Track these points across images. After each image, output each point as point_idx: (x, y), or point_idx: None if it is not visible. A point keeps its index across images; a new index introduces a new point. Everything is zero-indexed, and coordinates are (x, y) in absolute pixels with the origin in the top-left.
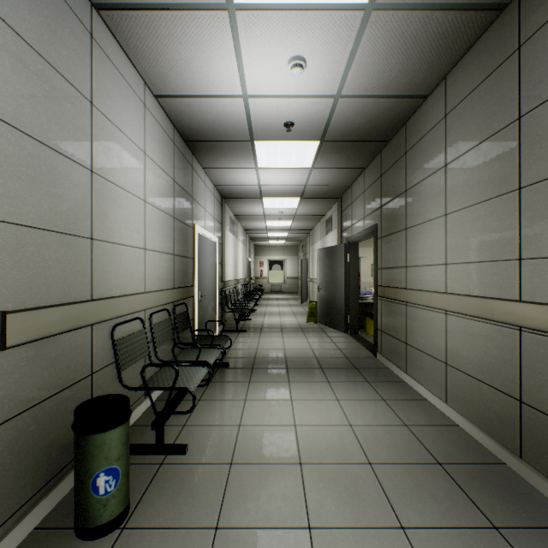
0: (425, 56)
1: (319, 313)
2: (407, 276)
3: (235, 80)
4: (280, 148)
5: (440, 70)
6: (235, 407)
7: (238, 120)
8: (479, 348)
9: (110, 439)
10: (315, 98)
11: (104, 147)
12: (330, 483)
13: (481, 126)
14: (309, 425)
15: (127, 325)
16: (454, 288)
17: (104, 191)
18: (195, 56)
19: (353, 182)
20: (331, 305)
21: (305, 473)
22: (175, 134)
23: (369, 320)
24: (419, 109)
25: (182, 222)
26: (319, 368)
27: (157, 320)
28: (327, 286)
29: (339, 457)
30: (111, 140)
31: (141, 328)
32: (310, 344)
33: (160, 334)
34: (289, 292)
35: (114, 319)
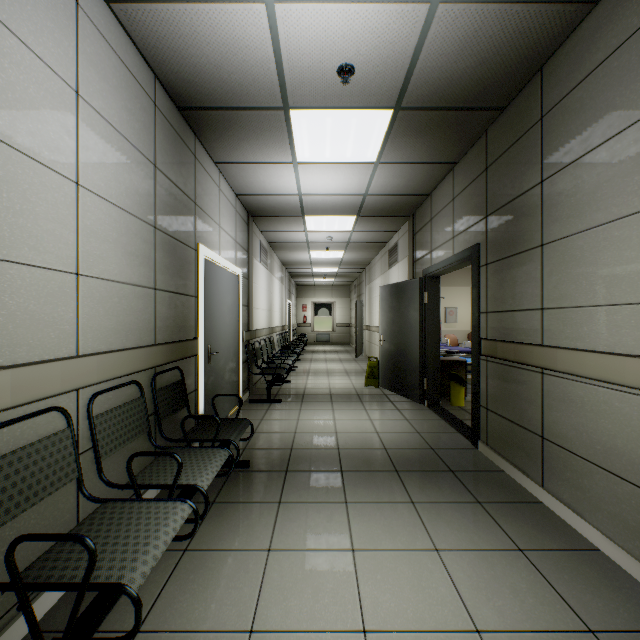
0: None
1: (382, 374)
2: (544, 325)
3: None
4: (330, 124)
5: None
6: (247, 570)
7: (260, 60)
8: None
9: None
10: (395, 2)
11: None
12: None
13: None
14: (393, 633)
15: (17, 428)
16: None
17: None
18: None
19: (433, 190)
20: (400, 363)
21: None
22: (159, 91)
23: (455, 386)
24: (574, 32)
25: (174, 237)
26: (393, 471)
27: (112, 404)
28: (394, 337)
29: None
30: None
31: (67, 425)
32: (373, 423)
33: (114, 430)
34: (339, 342)
35: None
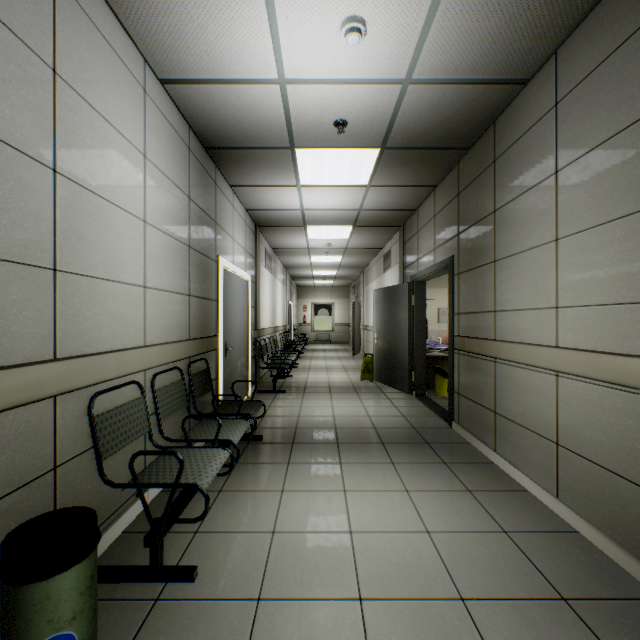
0: (532, 17)
1: (376, 369)
2: (496, 324)
3: (268, 55)
4: (328, 158)
5: (551, 40)
6: (267, 502)
7: (273, 117)
8: (612, 426)
9: (58, 589)
10: (376, 83)
11: (76, 139)
12: (407, 636)
13: (616, 111)
14: (370, 532)
15: (116, 393)
16: (570, 340)
17: (78, 202)
18: (211, 16)
19: (419, 206)
20: (392, 359)
21: (368, 618)
22: (192, 138)
23: (439, 378)
24: (514, 100)
25: (202, 253)
26: (380, 443)
27: (163, 383)
28: (386, 335)
29: (416, 588)
30: (89, 131)
31: (139, 395)
32: (366, 409)
33: (167, 402)
34: (338, 342)
35: (94, 386)
